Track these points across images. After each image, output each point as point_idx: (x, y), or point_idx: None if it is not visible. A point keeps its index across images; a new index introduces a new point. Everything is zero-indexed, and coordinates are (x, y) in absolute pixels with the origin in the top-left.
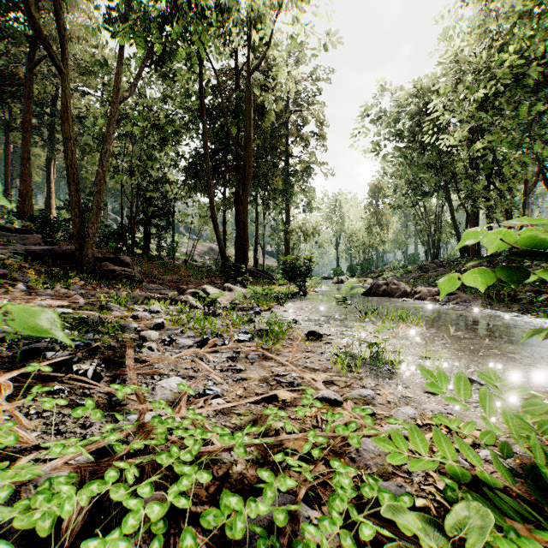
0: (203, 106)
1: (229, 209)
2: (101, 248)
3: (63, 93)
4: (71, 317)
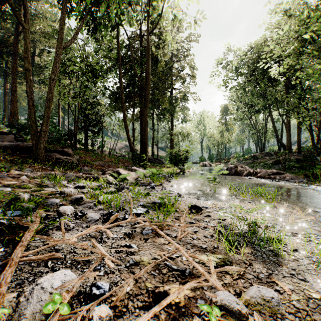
0: (118, 53)
1: (136, 121)
2: (55, 144)
3: (25, 41)
4: (8, 194)
